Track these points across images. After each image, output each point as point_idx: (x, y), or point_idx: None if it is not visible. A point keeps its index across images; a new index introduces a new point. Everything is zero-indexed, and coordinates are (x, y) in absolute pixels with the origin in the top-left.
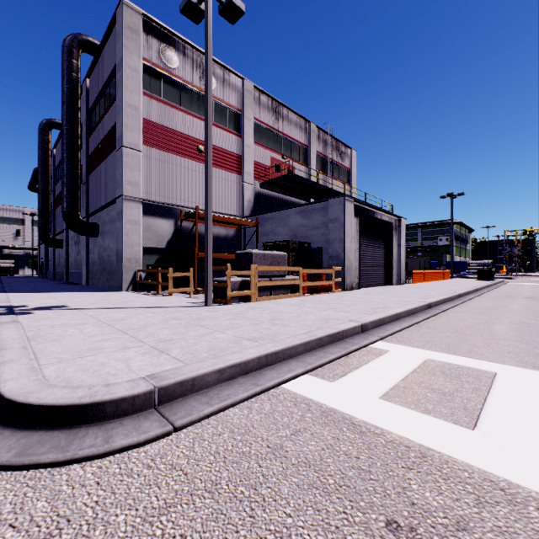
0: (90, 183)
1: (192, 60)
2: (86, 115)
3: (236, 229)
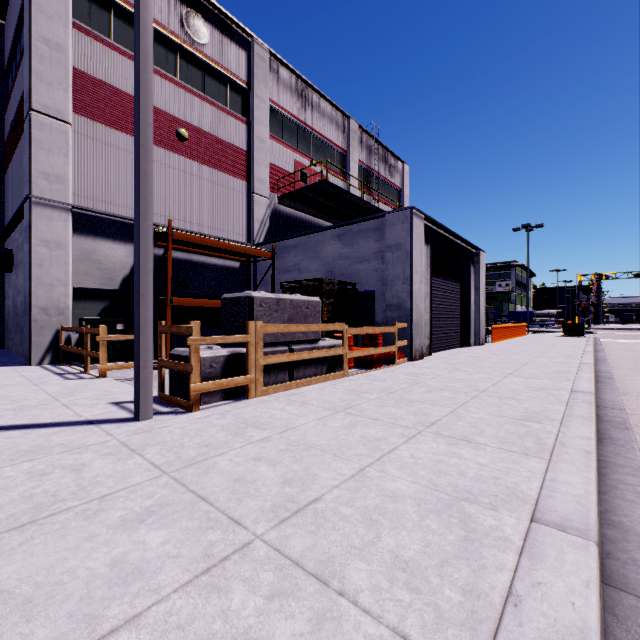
0: (5, 186)
1: None
2: None
3: (241, 263)
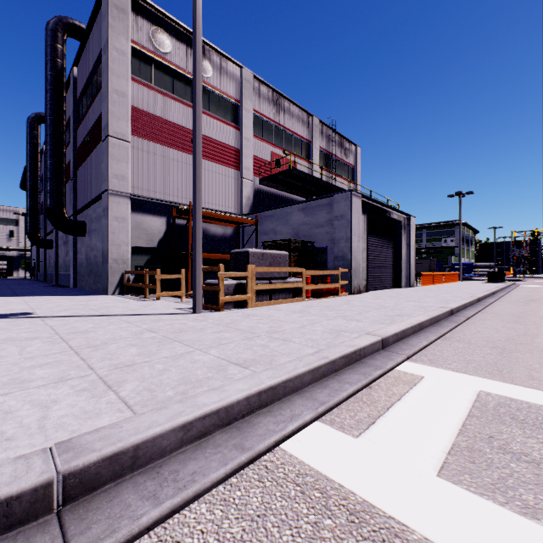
0: (78, 178)
1: (186, 45)
2: (73, 106)
3: (234, 228)
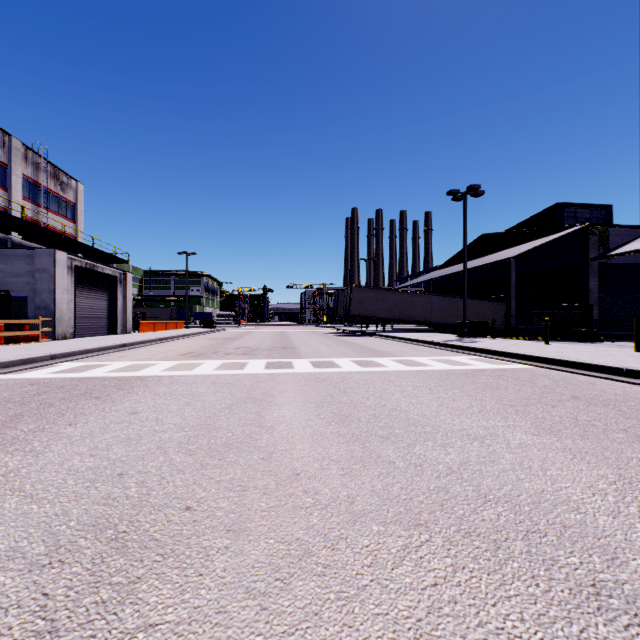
0: None
1: None
2: None
3: None
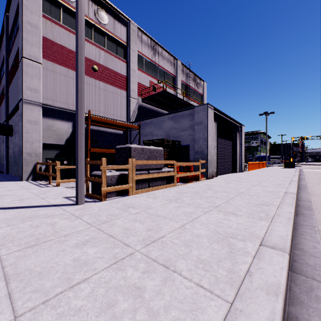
0: (9, 94)
1: None
2: (5, 42)
3: (124, 131)
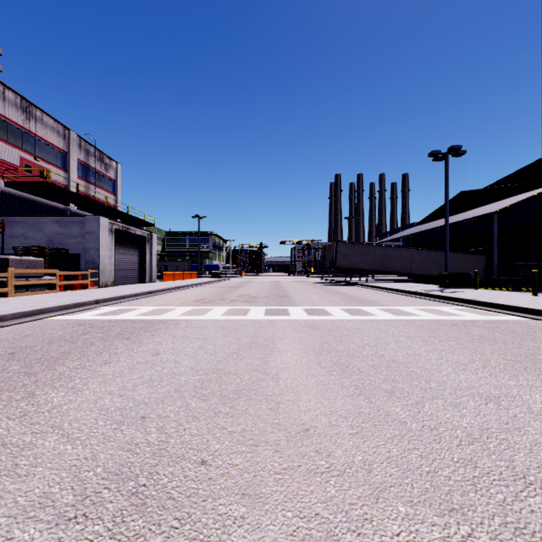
0: None
1: None
2: None
3: None
